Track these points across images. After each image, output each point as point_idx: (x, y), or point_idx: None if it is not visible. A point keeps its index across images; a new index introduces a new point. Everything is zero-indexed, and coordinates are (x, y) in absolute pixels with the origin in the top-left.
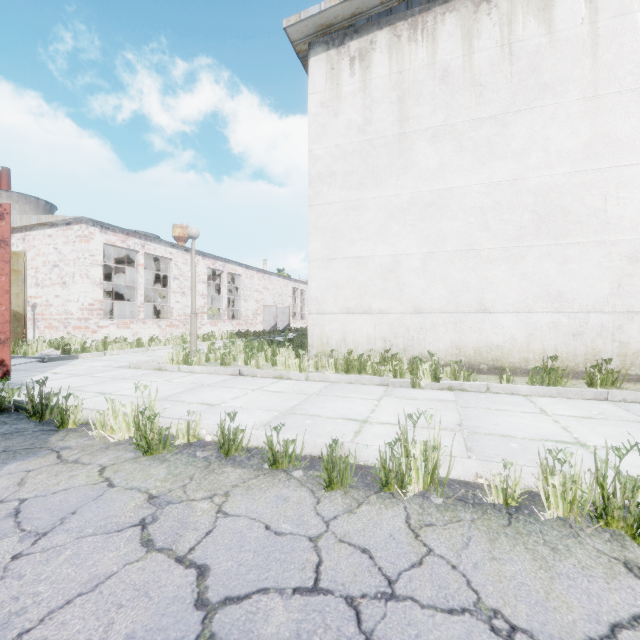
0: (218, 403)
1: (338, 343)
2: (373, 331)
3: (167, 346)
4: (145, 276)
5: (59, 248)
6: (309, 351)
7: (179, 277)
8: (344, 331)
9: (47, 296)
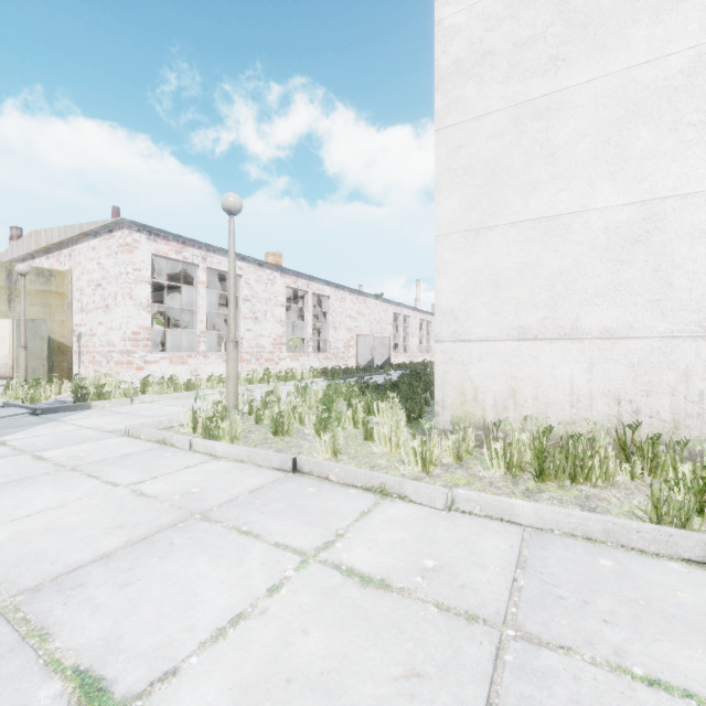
0: (138, 686)
1: (499, 401)
2: (585, 378)
3: (224, 389)
4: (215, 300)
5: (102, 263)
6: (436, 414)
7: (251, 299)
8: (513, 376)
9: (91, 323)
